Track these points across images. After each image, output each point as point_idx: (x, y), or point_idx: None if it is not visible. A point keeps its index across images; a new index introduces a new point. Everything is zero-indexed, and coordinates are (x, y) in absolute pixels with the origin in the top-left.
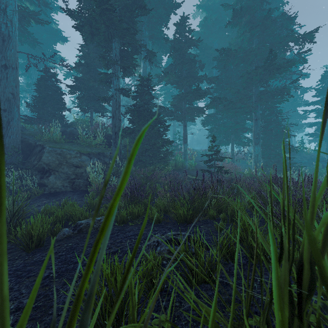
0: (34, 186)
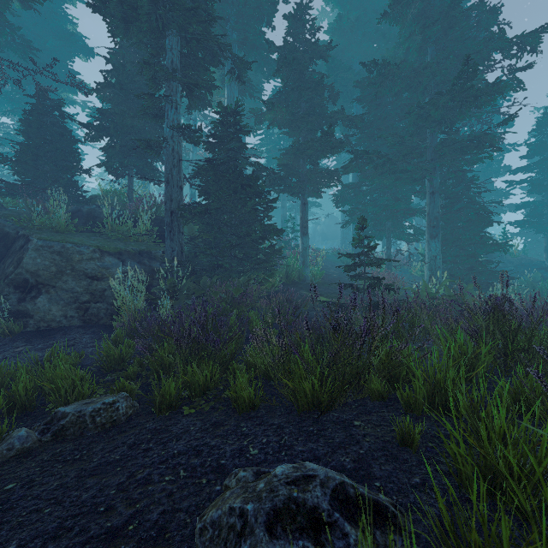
0: (0, 318)
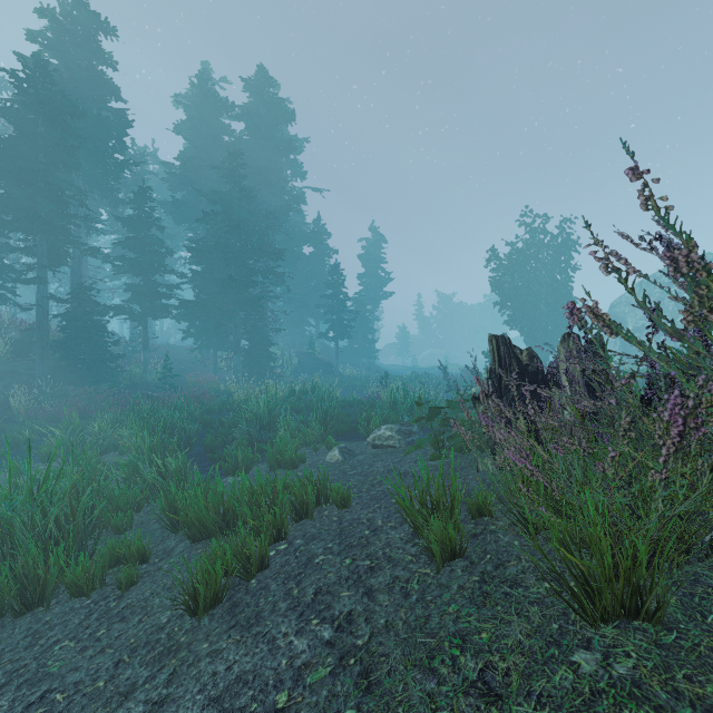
0: None
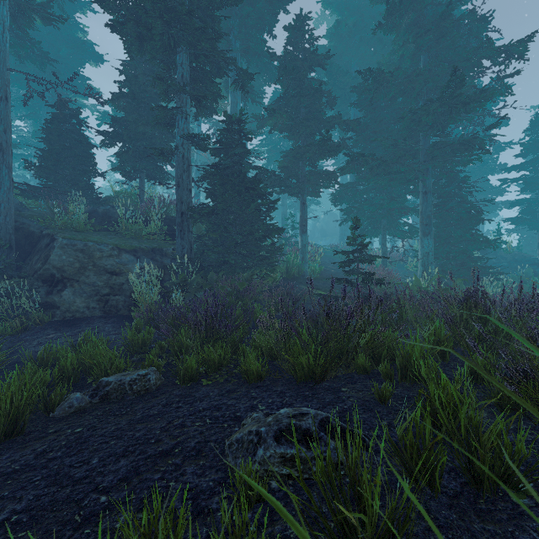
0: (33, 309)
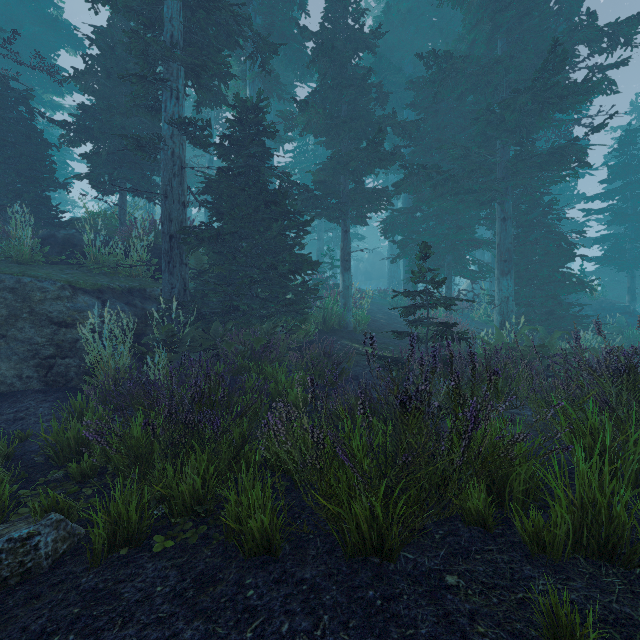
0: None
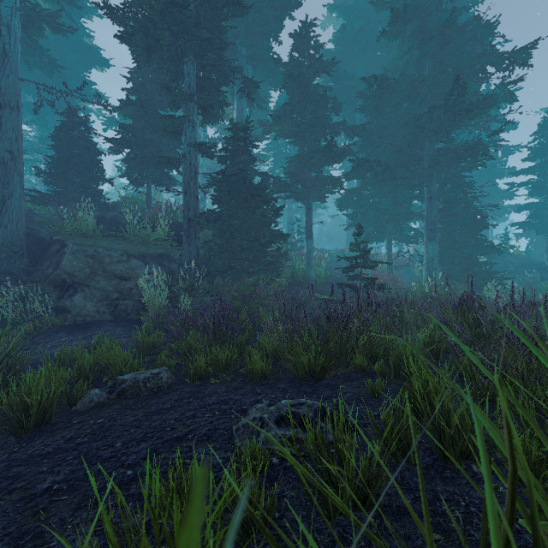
0: (46, 313)
